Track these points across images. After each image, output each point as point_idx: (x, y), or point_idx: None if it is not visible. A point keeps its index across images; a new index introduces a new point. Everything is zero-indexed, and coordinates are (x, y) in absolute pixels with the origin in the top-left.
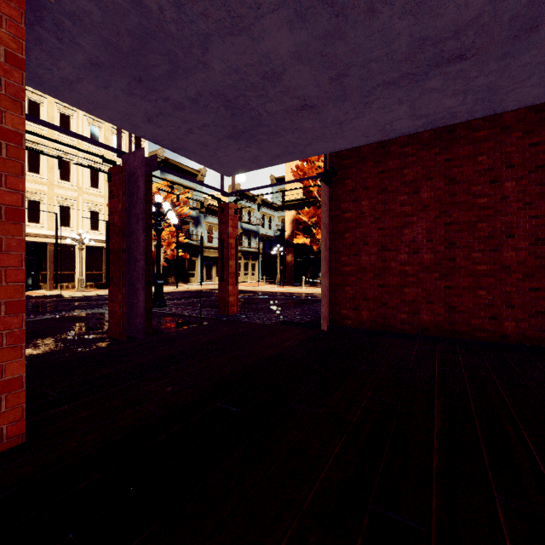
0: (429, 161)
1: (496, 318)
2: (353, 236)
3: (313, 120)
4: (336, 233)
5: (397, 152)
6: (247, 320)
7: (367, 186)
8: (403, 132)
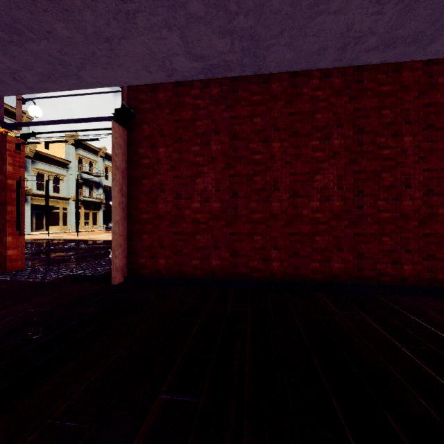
0: (217, 116)
1: (267, 259)
2: (151, 183)
3: (67, 23)
4: (134, 179)
5: (190, 103)
6: (23, 278)
7: (164, 134)
8: (186, 75)
